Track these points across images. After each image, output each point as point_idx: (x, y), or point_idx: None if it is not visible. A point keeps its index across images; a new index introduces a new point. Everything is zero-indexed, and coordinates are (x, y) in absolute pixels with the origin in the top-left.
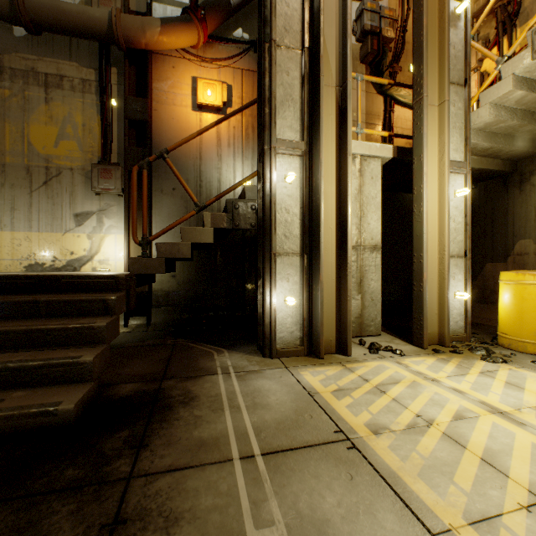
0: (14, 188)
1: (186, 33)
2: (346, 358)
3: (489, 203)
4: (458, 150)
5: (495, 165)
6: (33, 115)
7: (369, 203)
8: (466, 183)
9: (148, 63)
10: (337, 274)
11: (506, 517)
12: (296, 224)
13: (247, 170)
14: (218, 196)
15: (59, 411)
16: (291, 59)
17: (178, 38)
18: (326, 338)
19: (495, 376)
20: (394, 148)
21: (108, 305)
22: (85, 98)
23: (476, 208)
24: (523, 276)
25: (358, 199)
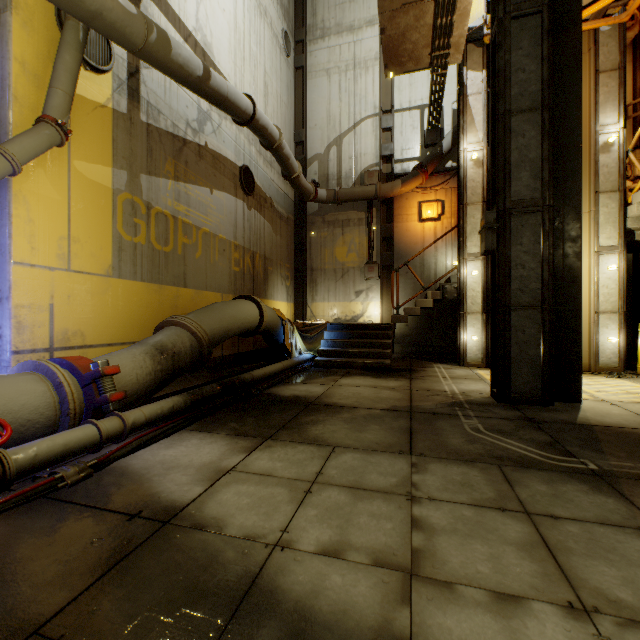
0: (329, 281)
1: (415, 182)
2: None
3: None
4: (611, 237)
5: None
6: (336, 242)
7: None
8: (618, 260)
9: (393, 202)
10: None
11: None
12: (479, 297)
13: (455, 254)
14: (434, 282)
15: (386, 363)
16: (475, 209)
17: (410, 186)
18: None
19: (593, 379)
20: None
21: (389, 335)
22: (359, 229)
23: None
24: None
25: None
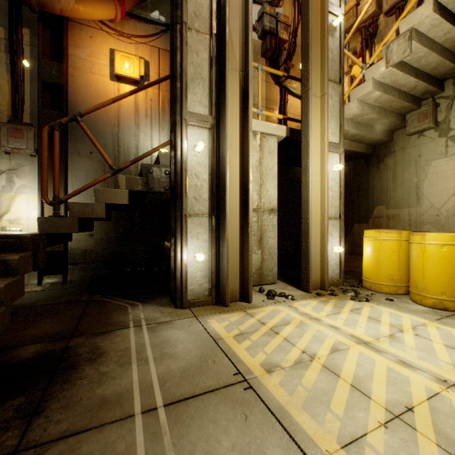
0: None
1: (103, 6)
2: (248, 305)
3: (356, 177)
4: (335, 134)
5: (360, 148)
6: None
7: (268, 173)
8: (340, 161)
9: (64, 29)
10: (241, 232)
11: (369, 436)
12: (205, 188)
13: (163, 139)
14: (133, 160)
15: None
16: (200, 41)
17: (95, 9)
18: (231, 288)
19: (361, 312)
20: (287, 129)
21: (9, 265)
22: None
23: (348, 181)
24: (380, 234)
25: (258, 170)
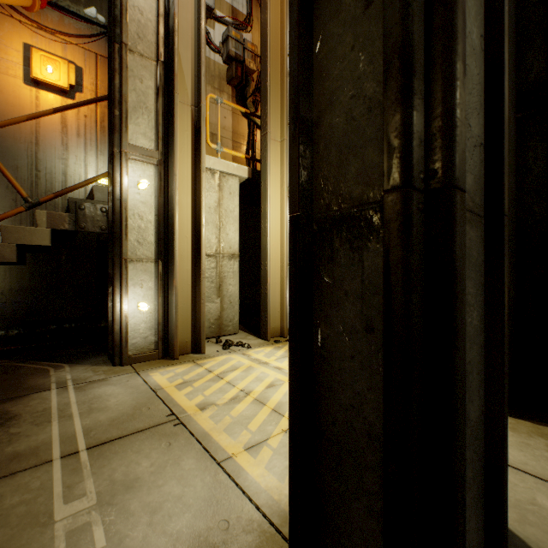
0: None
1: None
2: (200, 356)
3: None
4: None
5: None
6: None
7: (228, 215)
8: None
9: None
10: (193, 279)
11: (270, 439)
12: (151, 230)
13: (103, 166)
14: (57, 193)
15: None
16: (145, 67)
17: None
18: (182, 340)
19: None
20: (250, 170)
21: None
22: None
23: None
24: None
25: (217, 211)
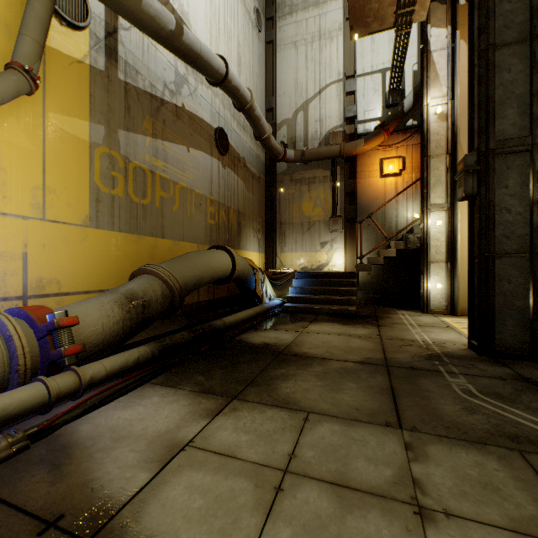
0: (296, 233)
1: (377, 140)
2: None
3: None
4: None
5: None
6: (303, 198)
7: None
8: None
9: (356, 160)
10: None
11: None
12: (443, 246)
13: (415, 207)
14: (397, 232)
15: (352, 310)
16: (439, 161)
17: (373, 144)
18: (462, 307)
19: None
20: None
21: (354, 283)
22: (324, 185)
23: None
24: None
25: None
